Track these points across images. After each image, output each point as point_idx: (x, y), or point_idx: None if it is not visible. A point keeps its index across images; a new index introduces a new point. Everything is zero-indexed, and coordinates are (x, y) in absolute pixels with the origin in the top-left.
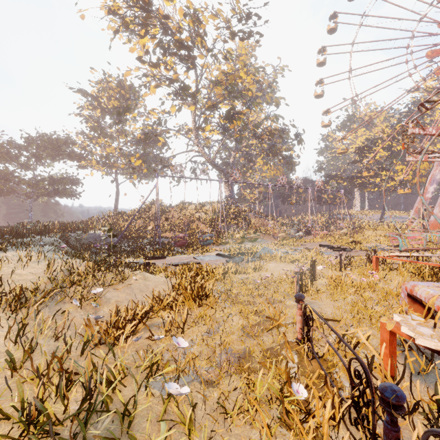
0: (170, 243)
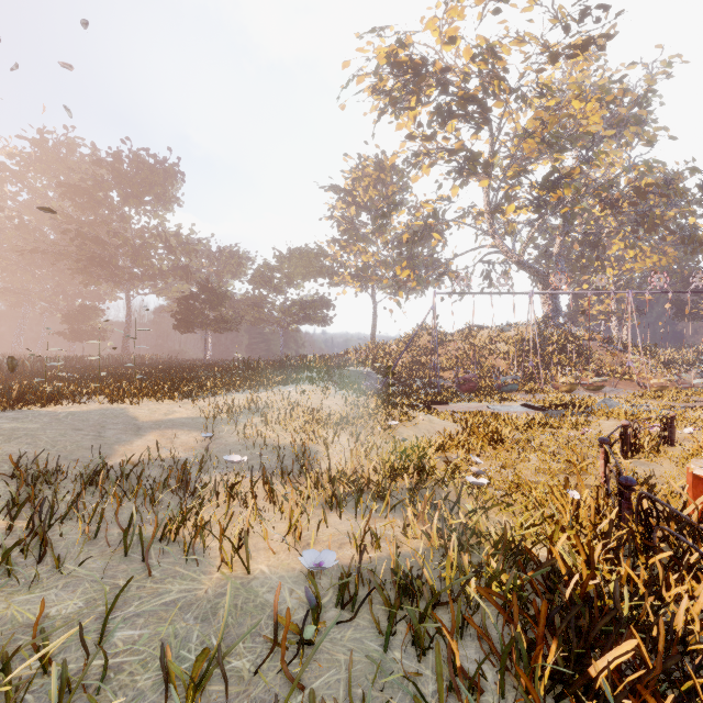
0: (452, 386)
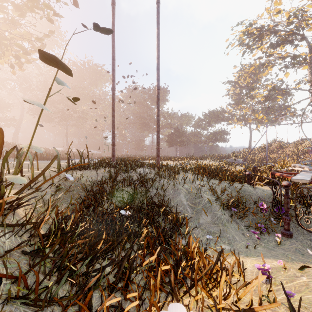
0: None
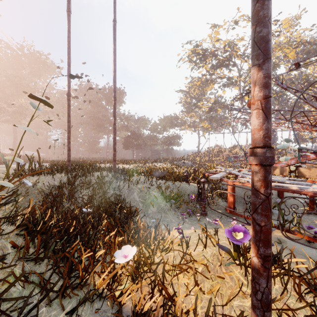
0: None
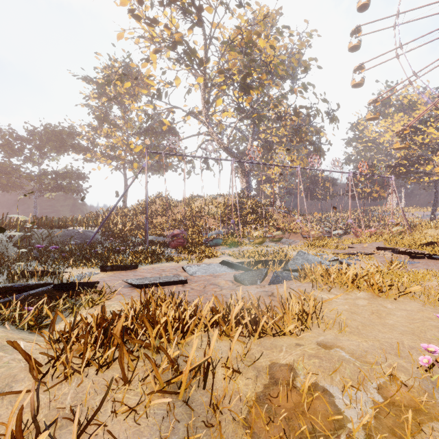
0: (166, 242)
